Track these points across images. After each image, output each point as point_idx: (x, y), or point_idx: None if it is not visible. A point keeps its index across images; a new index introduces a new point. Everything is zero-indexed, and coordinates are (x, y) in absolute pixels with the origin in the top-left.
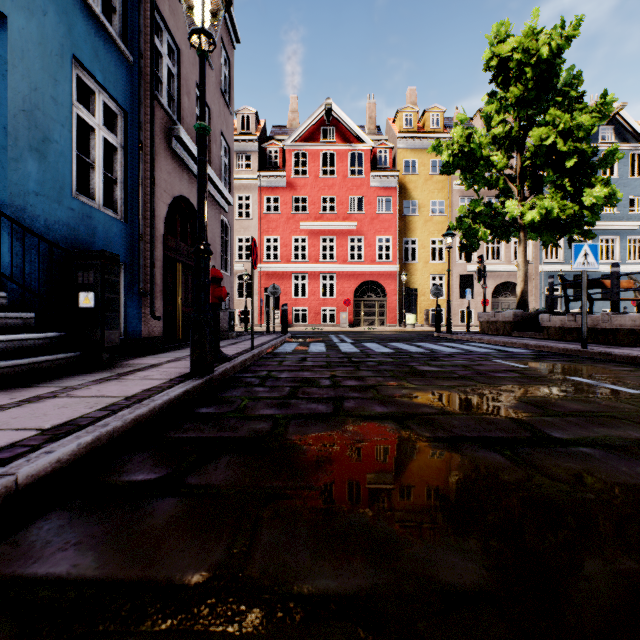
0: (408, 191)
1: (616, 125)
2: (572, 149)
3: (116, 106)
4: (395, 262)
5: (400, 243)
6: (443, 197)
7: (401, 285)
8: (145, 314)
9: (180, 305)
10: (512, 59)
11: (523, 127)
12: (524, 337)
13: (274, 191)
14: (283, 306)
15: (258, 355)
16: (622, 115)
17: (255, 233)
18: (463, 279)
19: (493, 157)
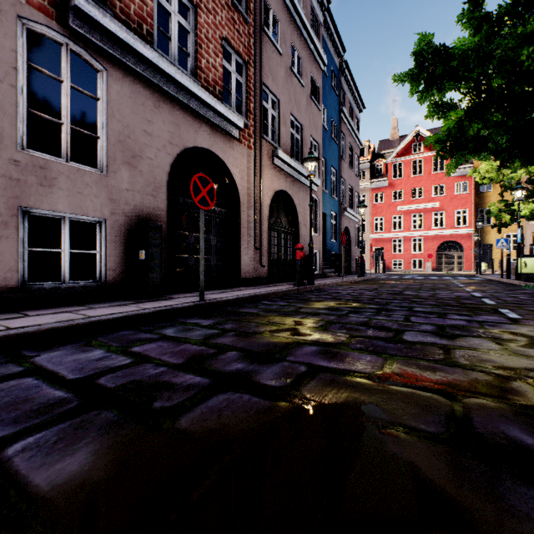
0: None
1: None
2: None
3: (335, 213)
4: (470, 226)
5: (476, 212)
6: None
7: (476, 242)
8: None
9: (344, 262)
10: None
11: None
12: None
13: (380, 190)
14: (383, 260)
15: (372, 277)
16: None
17: (368, 216)
18: None
19: (512, 174)
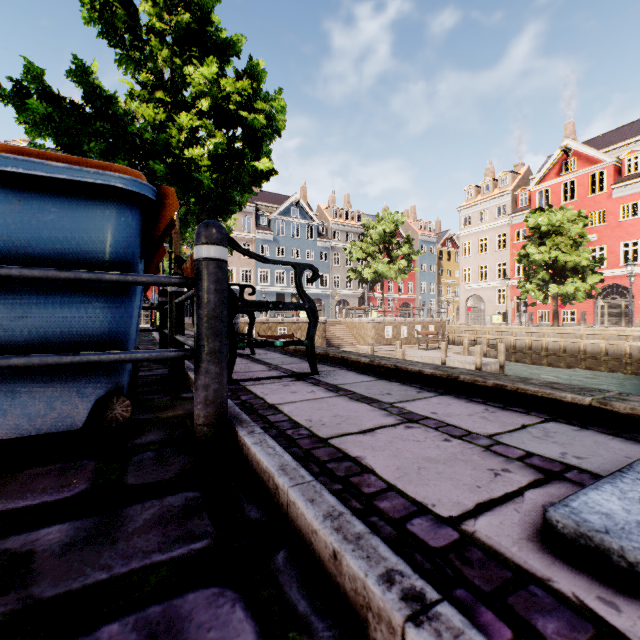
0: None
1: (300, 208)
2: None
3: None
4: None
5: None
6: None
7: None
8: None
9: None
10: None
11: None
12: None
13: None
14: None
15: None
16: (302, 203)
17: None
18: None
19: None
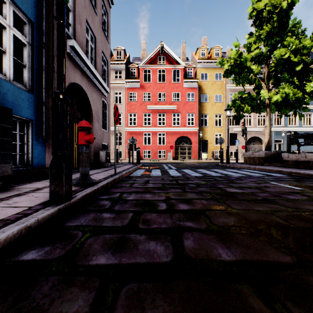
0: (203, 89)
1: (311, 55)
2: (300, 60)
3: (25, 17)
4: (196, 126)
5: (199, 116)
6: (221, 93)
7: (199, 138)
8: (48, 152)
9: (76, 147)
10: (265, 10)
11: (269, 50)
12: (272, 166)
13: (133, 90)
14: (137, 149)
15: (118, 179)
16: None
17: (124, 111)
18: (230, 135)
19: (252, 67)
